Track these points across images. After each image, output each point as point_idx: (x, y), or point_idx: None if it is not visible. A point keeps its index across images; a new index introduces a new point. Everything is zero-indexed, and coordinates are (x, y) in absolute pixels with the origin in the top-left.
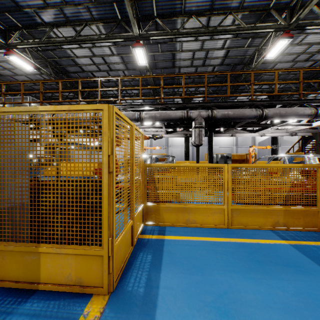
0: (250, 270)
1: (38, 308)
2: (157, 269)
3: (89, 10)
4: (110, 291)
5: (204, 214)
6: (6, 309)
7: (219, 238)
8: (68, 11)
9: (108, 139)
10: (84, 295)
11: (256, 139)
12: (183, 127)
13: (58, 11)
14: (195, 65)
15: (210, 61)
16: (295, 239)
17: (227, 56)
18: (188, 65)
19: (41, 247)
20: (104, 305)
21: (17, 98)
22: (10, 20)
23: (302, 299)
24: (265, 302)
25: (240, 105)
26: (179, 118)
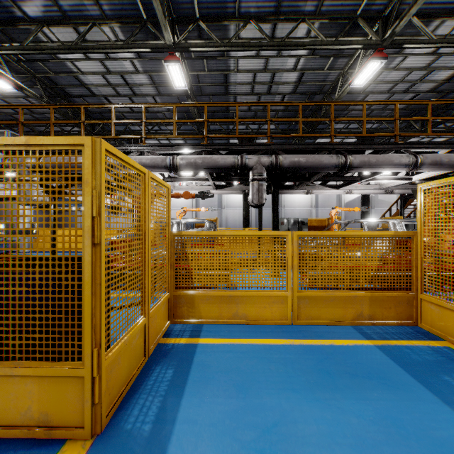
0: (316, 386)
1: None
2: (178, 391)
3: (97, 2)
4: (96, 432)
5: (259, 305)
6: None
7: (278, 340)
8: (66, 2)
9: (92, 191)
10: (51, 441)
11: (342, 198)
12: (239, 179)
13: (50, 1)
14: (257, 92)
15: (278, 88)
16: (383, 337)
17: (301, 81)
18: (248, 91)
19: None
20: None
21: None
22: None
23: (383, 428)
24: (330, 436)
25: (316, 150)
26: (230, 166)
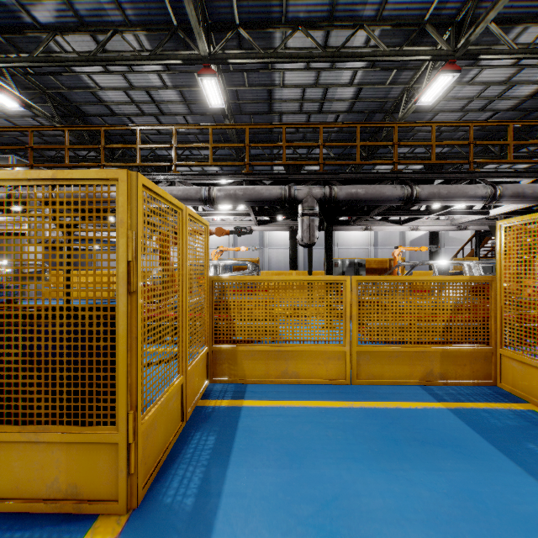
0: (381, 455)
1: None
2: (222, 461)
3: (120, 6)
4: (131, 506)
5: (312, 362)
6: None
7: (335, 402)
8: (82, 6)
9: (128, 232)
10: (81, 516)
11: (406, 235)
12: (285, 214)
13: (64, 5)
14: (307, 110)
15: (331, 105)
16: (457, 399)
17: (359, 97)
18: (295, 110)
19: (0, 431)
20: (116, 534)
21: None
22: None
23: (459, 502)
24: (399, 511)
25: (377, 179)
26: (277, 199)
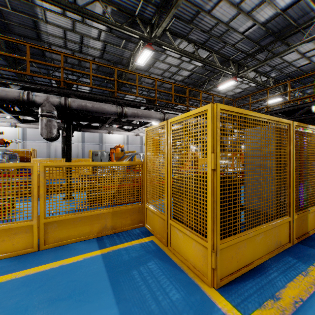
0: None
1: None
2: None
3: None
4: None
5: None
6: None
7: (1, 277)
8: None
9: None
10: None
11: (143, 139)
12: None
13: None
14: (71, 48)
15: (88, 50)
16: (114, 243)
17: (106, 50)
18: (61, 45)
19: None
20: None
21: None
22: None
23: None
24: None
25: (104, 100)
26: (15, 100)
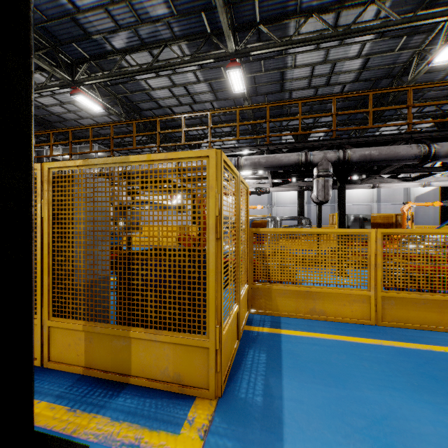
0: (421, 389)
1: (133, 405)
2: (276, 373)
3: (169, 26)
4: (217, 395)
5: (337, 302)
6: (97, 402)
7: (364, 339)
8: (144, 31)
9: (215, 195)
10: (185, 396)
11: (411, 191)
12: (298, 176)
13: (132, 32)
14: (315, 85)
15: (338, 78)
16: None
17: (366, 67)
18: (304, 86)
19: (132, 331)
20: (212, 413)
21: (82, 147)
22: (76, 51)
23: None
24: None
25: (390, 140)
26: (294, 164)
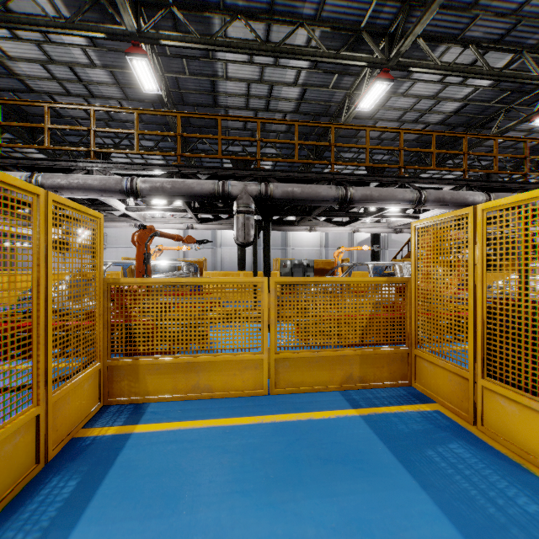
0: (275, 483)
1: None
2: (71, 517)
3: None
4: None
5: (227, 373)
6: None
7: (245, 418)
8: None
9: None
10: None
11: (354, 237)
12: (226, 211)
13: None
14: (254, 107)
15: (278, 104)
16: (372, 404)
17: (304, 98)
18: (242, 105)
19: None
20: None
21: None
22: None
23: (345, 536)
24: None
25: (315, 179)
26: (209, 194)
